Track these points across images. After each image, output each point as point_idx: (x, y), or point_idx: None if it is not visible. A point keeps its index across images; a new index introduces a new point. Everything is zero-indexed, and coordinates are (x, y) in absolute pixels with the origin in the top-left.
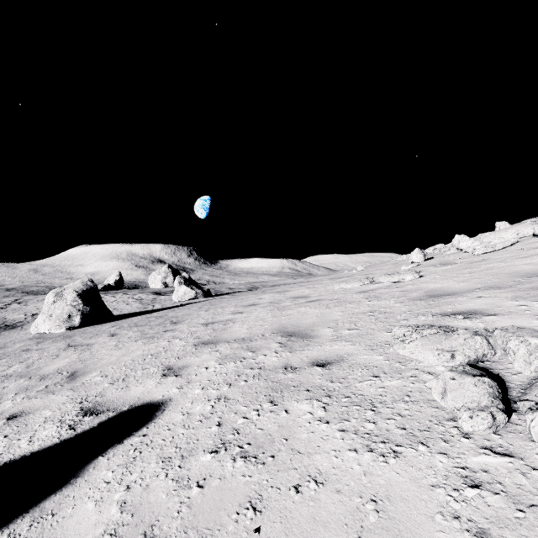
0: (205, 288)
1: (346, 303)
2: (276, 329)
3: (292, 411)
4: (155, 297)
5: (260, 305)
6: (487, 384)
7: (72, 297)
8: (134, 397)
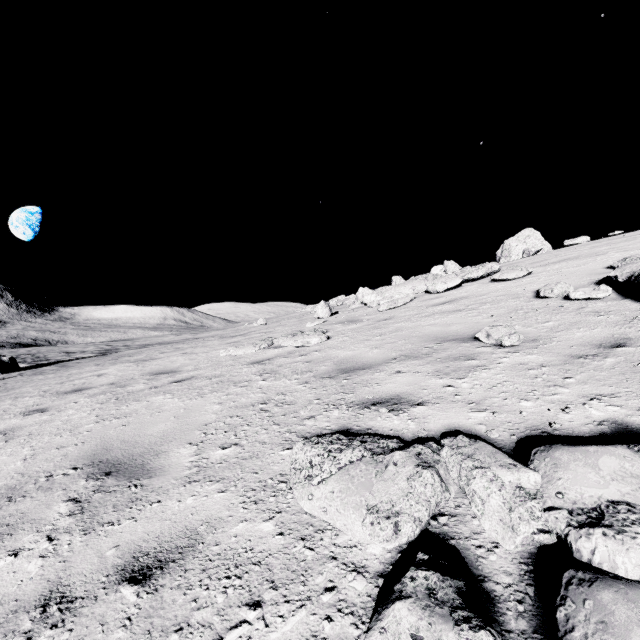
0: (4, 357)
1: (231, 384)
2: (87, 457)
3: None
4: None
5: (90, 391)
6: None
7: None
8: None
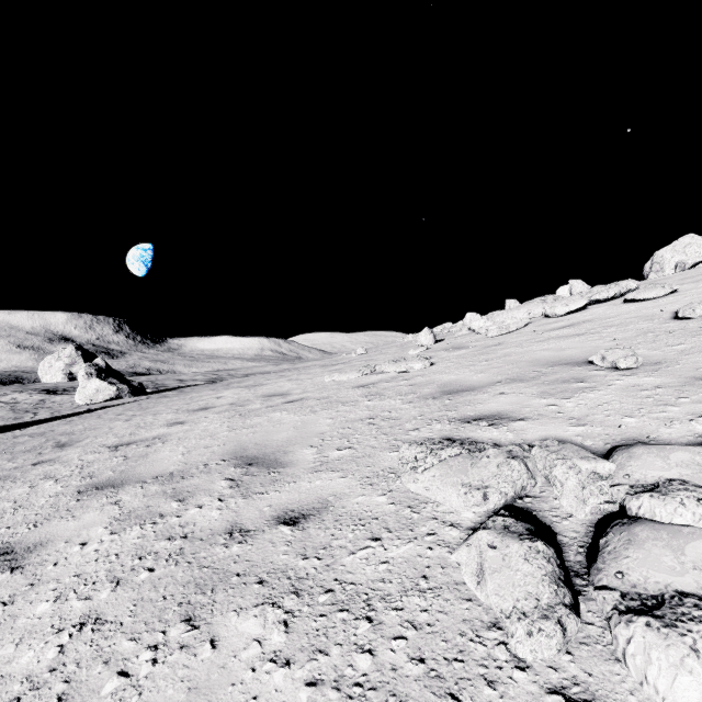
0: (135, 382)
1: (339, 403)
2: (230, 453)
3: (223, 641)
4: (45, 397)
5: (215, 409)
6: (543, 556)
7: None
8: None
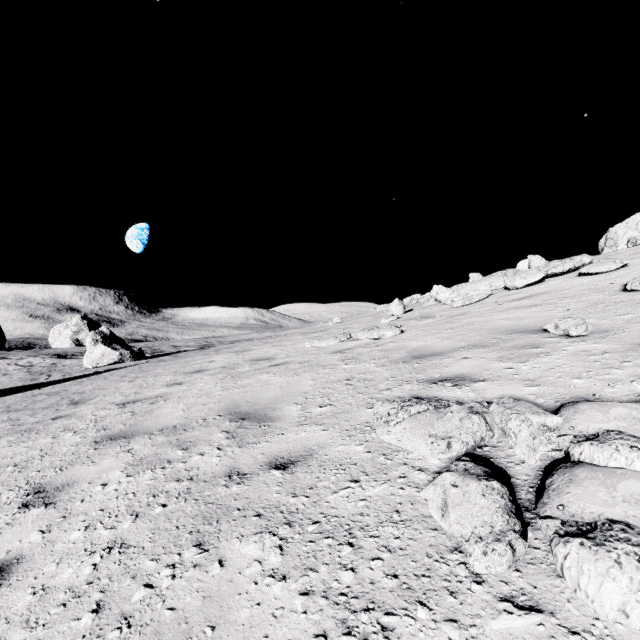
0: (135, 348)
1: (319, 367)
2: (225, 410)
3: (230, 561)
4: (56, 361)
5: (208, 372)
6: (497, 493)
7: None
8: None
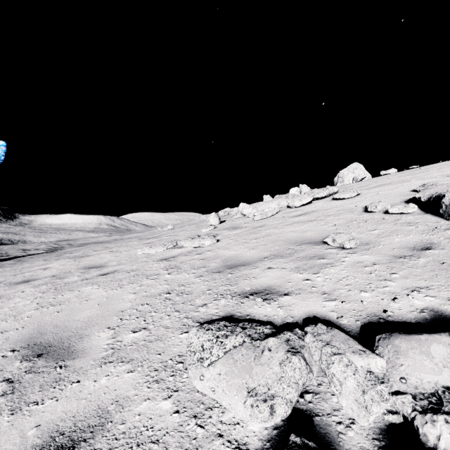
0: None
1: (144, 277)
2: (24, 340)
3: None
4: None
5: (35, 282)
6: None
7: None
8: None
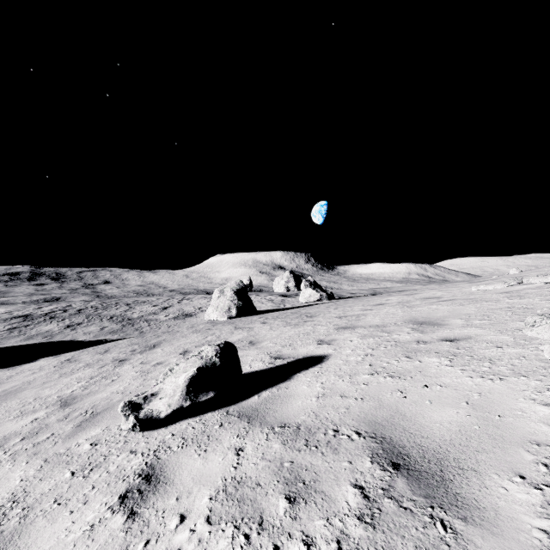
0: (328, 291)
1: (482, 301)
2: (407, 320)
3: (424, 361)
4: (283, 298)
5: (388, 304)
6: None
7: (230, 294)
8: (303, 353)
